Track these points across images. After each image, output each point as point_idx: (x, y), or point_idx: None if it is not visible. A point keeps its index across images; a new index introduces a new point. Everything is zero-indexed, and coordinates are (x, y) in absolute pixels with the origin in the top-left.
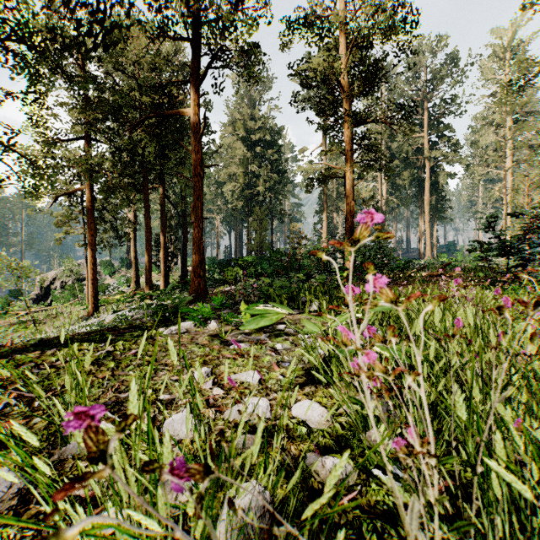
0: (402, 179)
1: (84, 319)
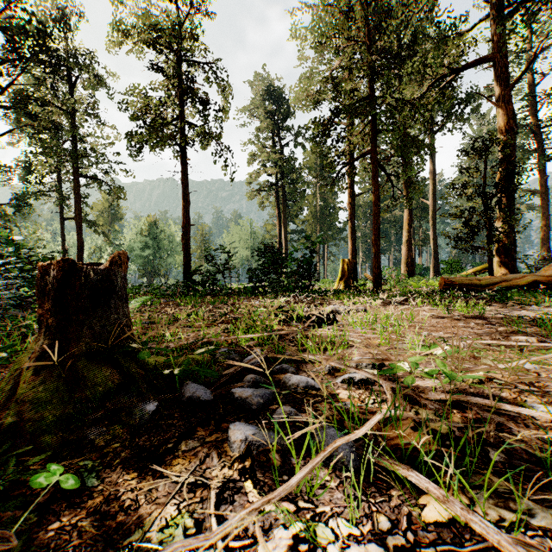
0: None
1: None
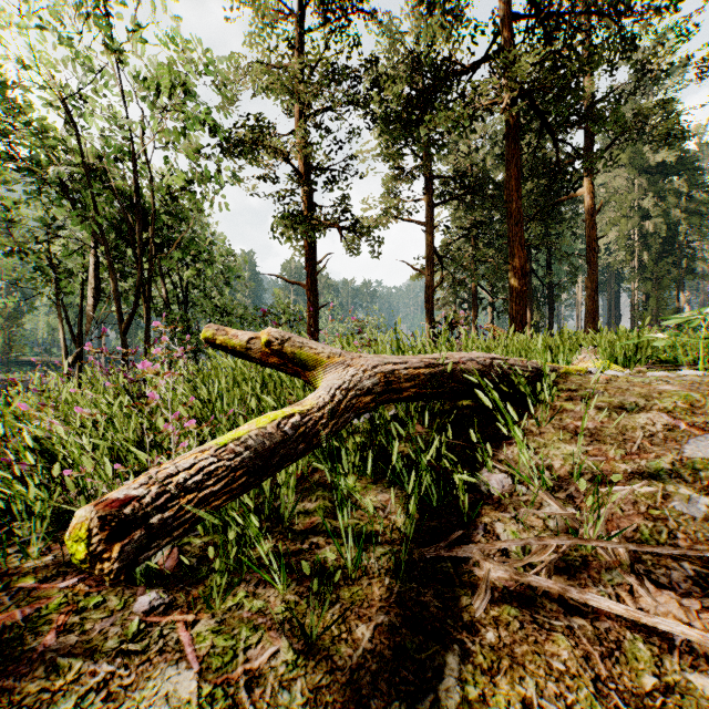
0: None
1: None
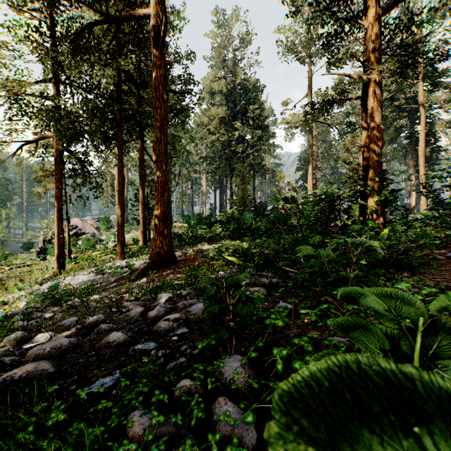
0: (389, 131)
1: (45, 281)
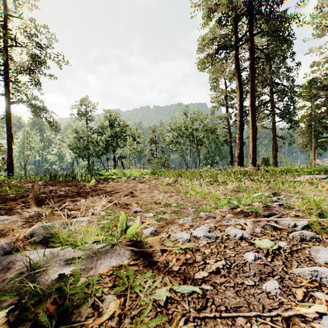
0: None
1: None
